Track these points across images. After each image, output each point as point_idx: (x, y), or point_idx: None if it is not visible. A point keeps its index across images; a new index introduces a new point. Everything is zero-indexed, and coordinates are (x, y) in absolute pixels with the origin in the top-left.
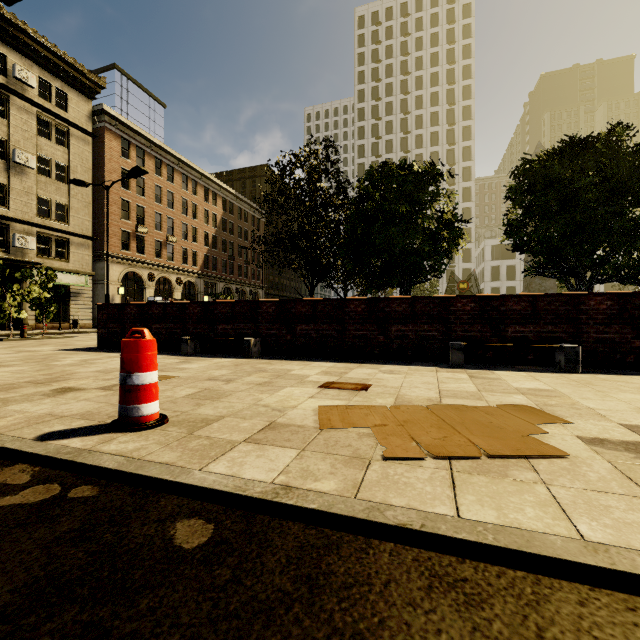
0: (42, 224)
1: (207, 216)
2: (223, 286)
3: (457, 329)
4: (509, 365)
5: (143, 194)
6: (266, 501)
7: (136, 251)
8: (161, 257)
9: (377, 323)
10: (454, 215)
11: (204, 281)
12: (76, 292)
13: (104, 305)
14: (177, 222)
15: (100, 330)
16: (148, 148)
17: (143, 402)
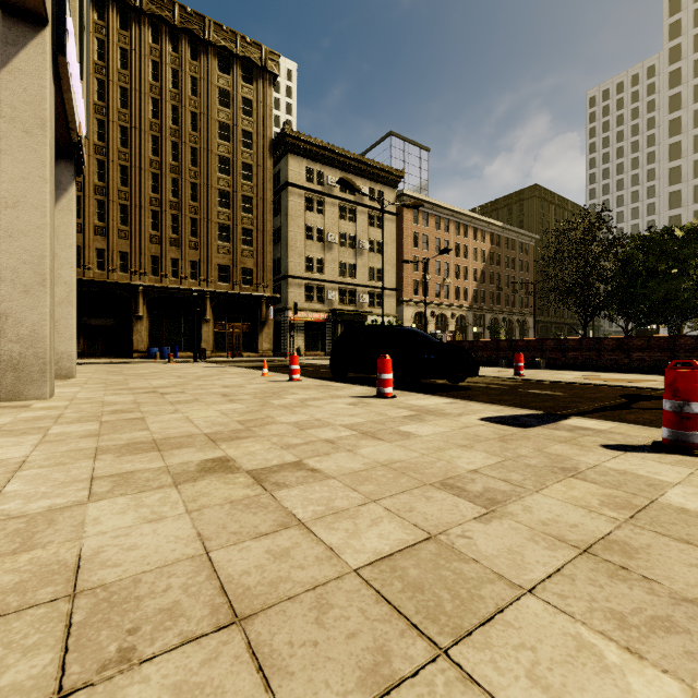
0: (371, 285)
1: (476, 254)
2: (490, 317)
3: (680, 355)
4: None
5: (427, 248)
6: (558, 381)
7: None
8: (439, 297)
9: (623, 351)
10: None
11: (473, 314)
12: None
13: (450, 342)
14: (451, 265)
15: None
16: (430, 210)
17: (521, 370)
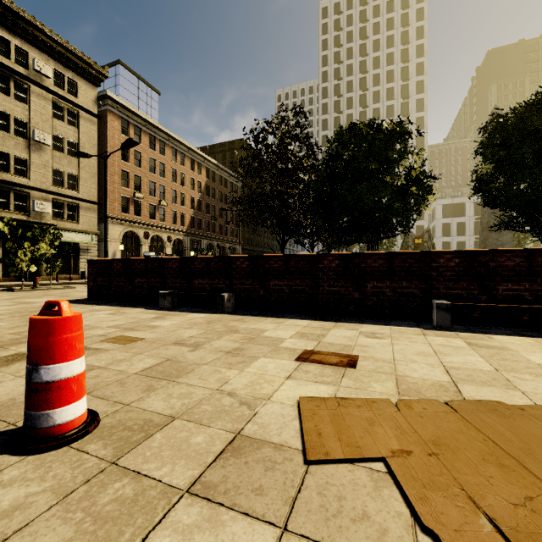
0: (56, 192)
1: (193, 183)
2: (206, 243)
3: (439, 286)
4: (501, 326)
5: (140, 165)
6: None
7: (134, 214)
8: (154, 218)
9: (352, 279)
10: (422, 172)
11: (190, 238)
12: (84, 248)
13: (94, 260)
14: (168, 189)
15: (90, 283)
16: (144, 126)
17: (56, 406)
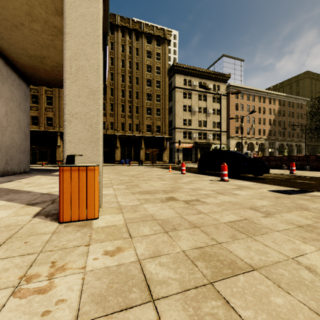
0: (214, 130)
1: (270, 111)
2: (278, 143)
3: None
4: None
5: (242, 110)
6: (315, 177)
7: None
8: (249, 134)
9: None
10: None
11: (268, 142)
12: None
13: (255, 157)
14: (256, 118)
15: None
16: (244, 91)
17: (293, 171)
